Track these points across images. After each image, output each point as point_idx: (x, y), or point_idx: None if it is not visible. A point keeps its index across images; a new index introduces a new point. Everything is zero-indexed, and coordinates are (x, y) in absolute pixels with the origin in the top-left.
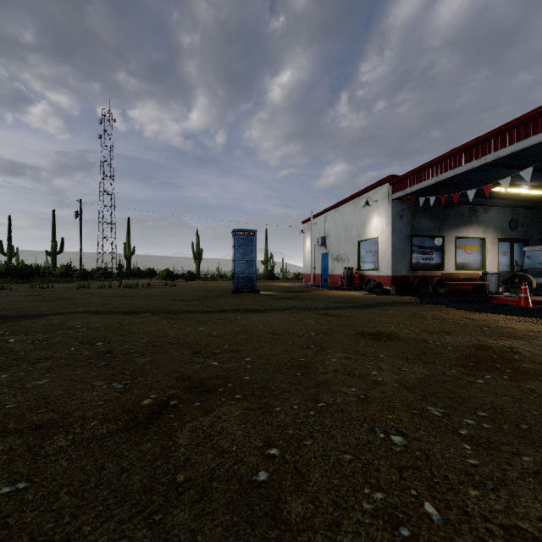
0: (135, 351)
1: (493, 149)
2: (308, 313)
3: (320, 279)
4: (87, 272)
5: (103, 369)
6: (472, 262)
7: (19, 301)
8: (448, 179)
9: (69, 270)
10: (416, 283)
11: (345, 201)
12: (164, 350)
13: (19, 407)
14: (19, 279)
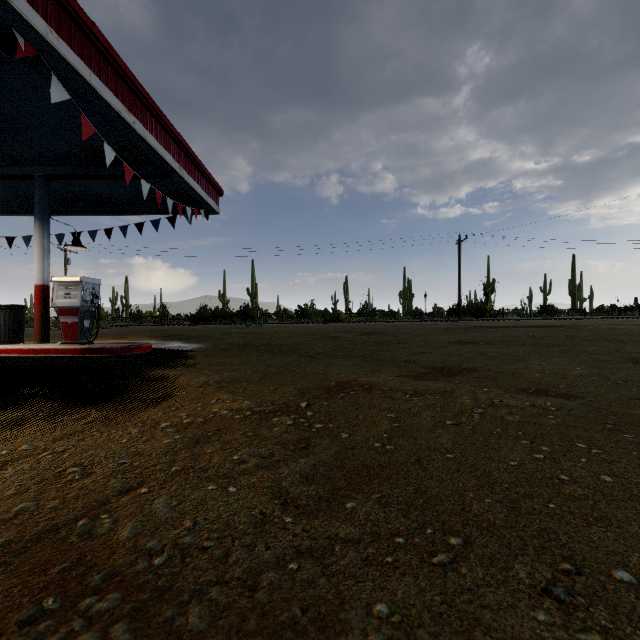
0: None
1: None
2: None
3: None
4: None
5: None
6: None
7: None
8: None
9: None
10: None
11: None
12: None
13: None
14: None
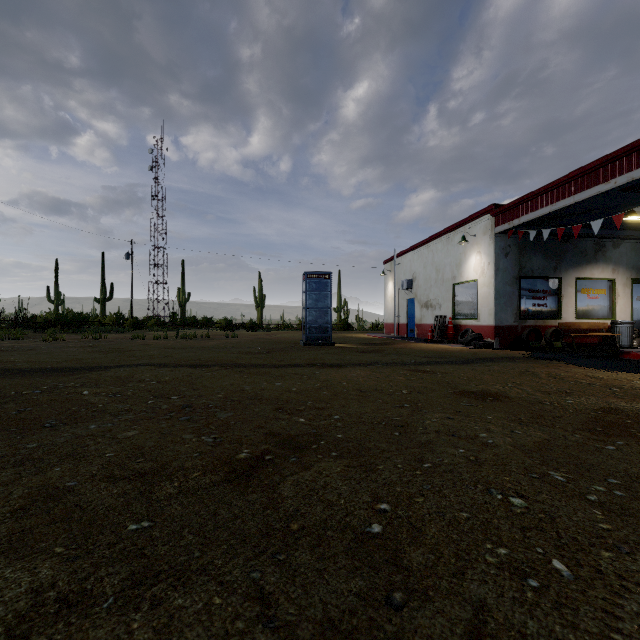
0: (214, 405)
1: (625, 170)
2: (396, 369)
3: (405, 330)
4: (139, 321)
5: (187, 423)
6: (598, 309)
7: (76, 353)
8: (566, 207)
9: (120, 319)
10: (525, 334)
11: (437, 237)
12: (244, 405)
13: (118, 456)
14: (68, 328)
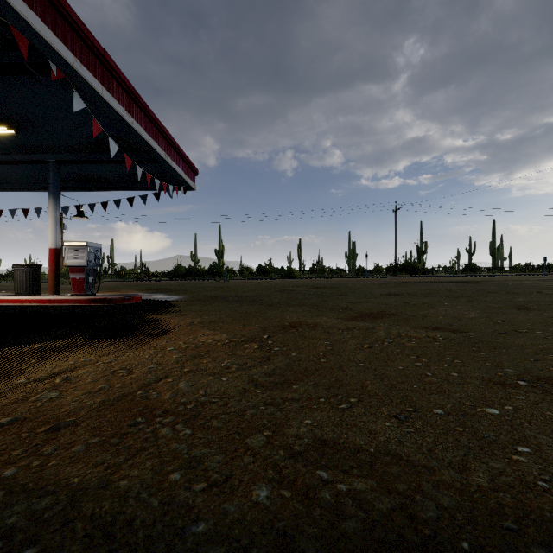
0: None
1: None
2: None
3: None
4: None
5: None
6: None
7: None
8: None
9: None
10: None
11: None
12: None
13: None
14: None
